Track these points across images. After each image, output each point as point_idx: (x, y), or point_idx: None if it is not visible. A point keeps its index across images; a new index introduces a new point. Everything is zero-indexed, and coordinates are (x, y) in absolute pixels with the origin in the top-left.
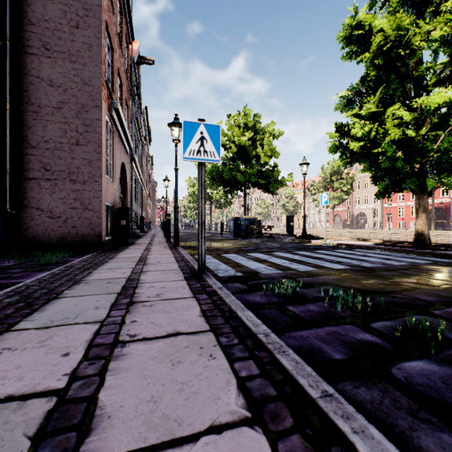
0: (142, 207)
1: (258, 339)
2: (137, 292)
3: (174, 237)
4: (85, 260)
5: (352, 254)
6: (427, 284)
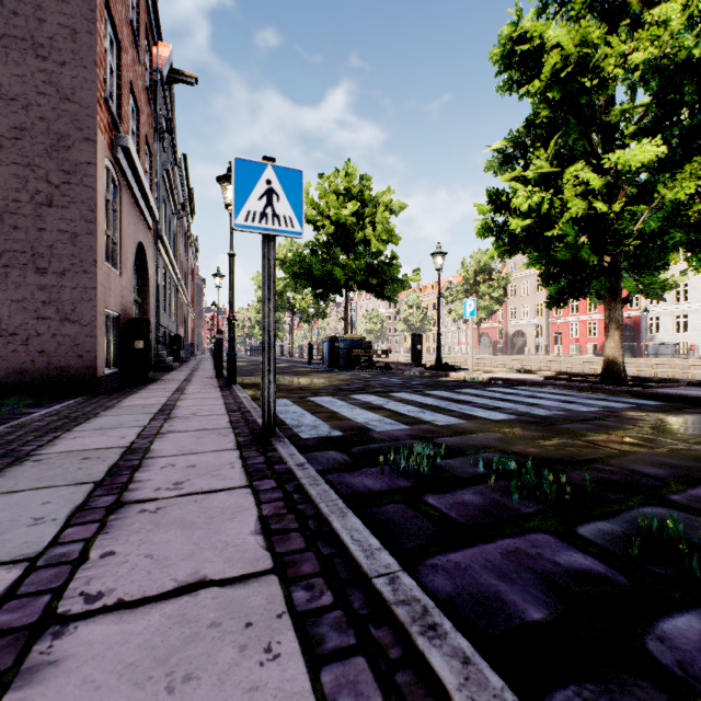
0: (177, 320)
1: (376, 590)
2: (137, 478)
3: (228, 369)
4: (56, 412)
5: (515, 395)
6: (642, 444)
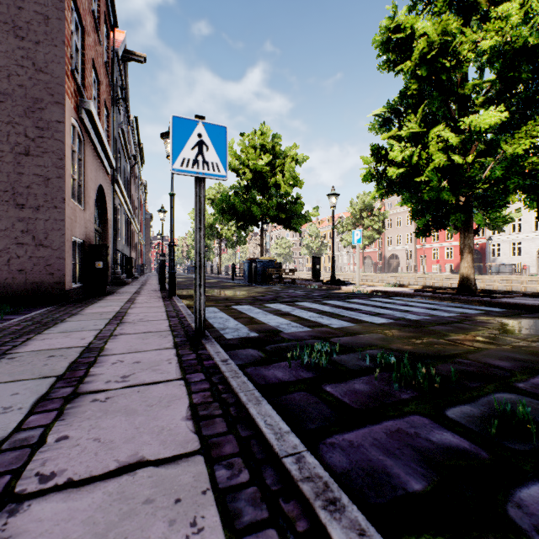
0: (130, 246)
1: (285, 468)
2: (91, 372)
3: (169, 284)
4: (30, 318)
5: (392, 303)
6: (491, 342)
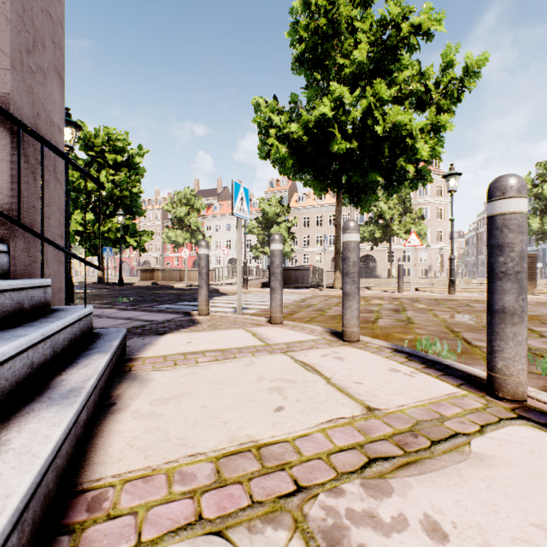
0: None
1: None
2: None
3: None
4: None
5: None
6: None
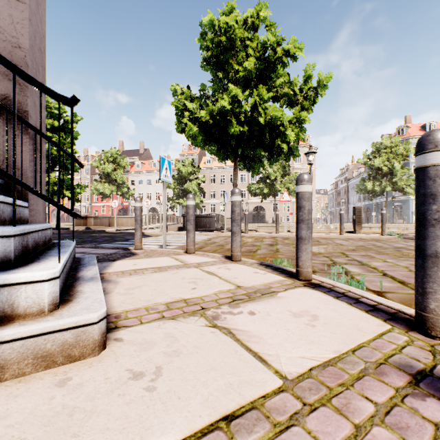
0: None
1: None
2: None
3: None
4: None
5: None
6: None
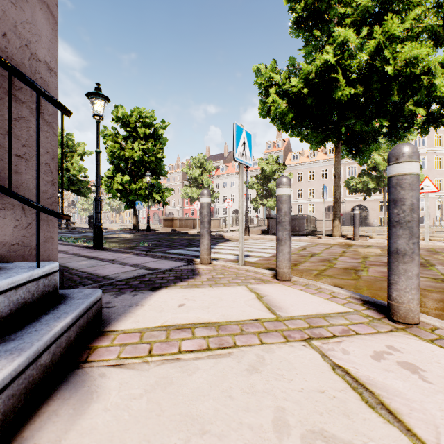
0: None
1: None
2: None
3: None
4: None
5: None
6: None
